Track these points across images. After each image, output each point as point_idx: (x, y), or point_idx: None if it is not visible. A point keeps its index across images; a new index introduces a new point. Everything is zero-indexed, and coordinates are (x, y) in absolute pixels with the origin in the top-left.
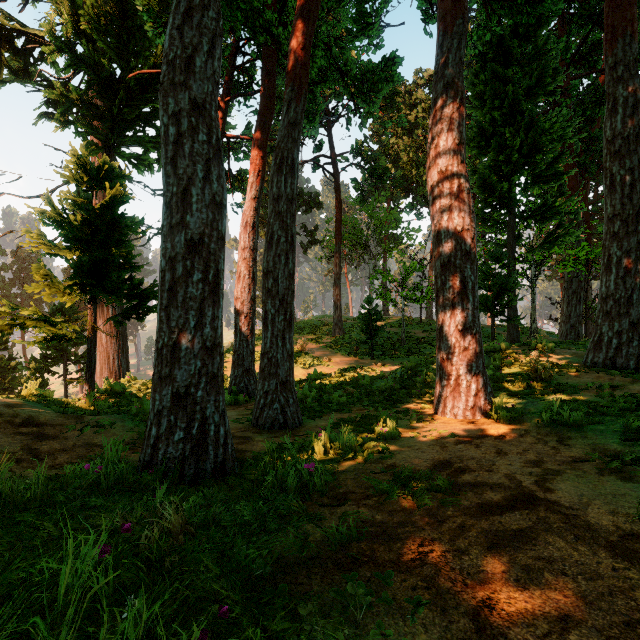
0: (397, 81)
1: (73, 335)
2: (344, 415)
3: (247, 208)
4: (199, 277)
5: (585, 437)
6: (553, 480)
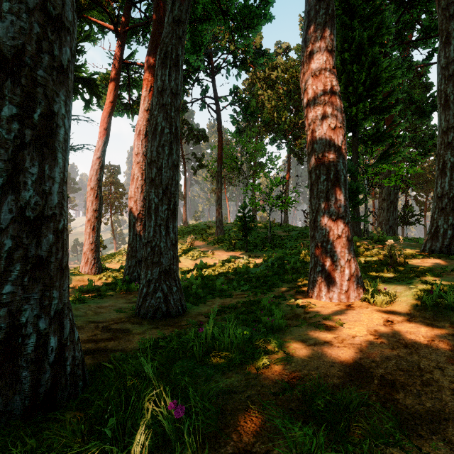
0: (269, 19)
1: None
2: (226, 300)
3: (140, 118)
4: (13, 112)
5: None
6: None
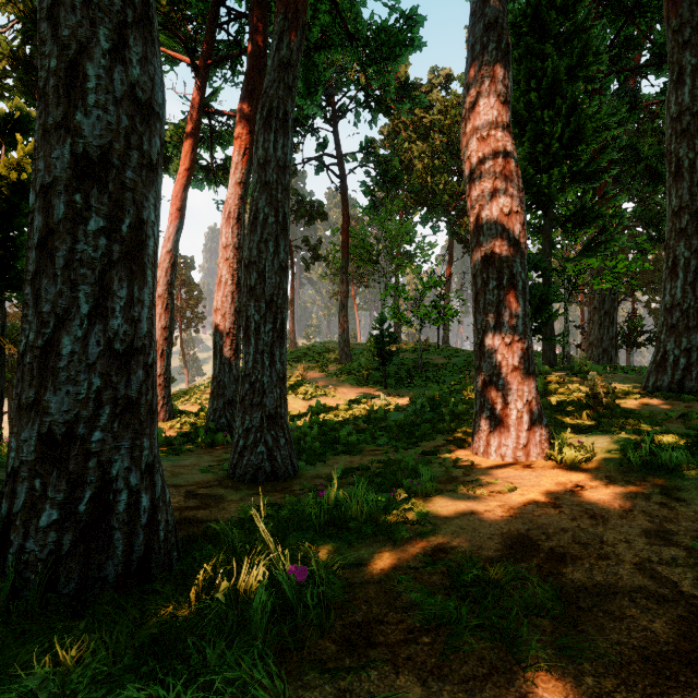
0: (418, 47)
1: None
2: (354, 458)
3: (230, 195)
4: (100, 225)
5: None
6: None
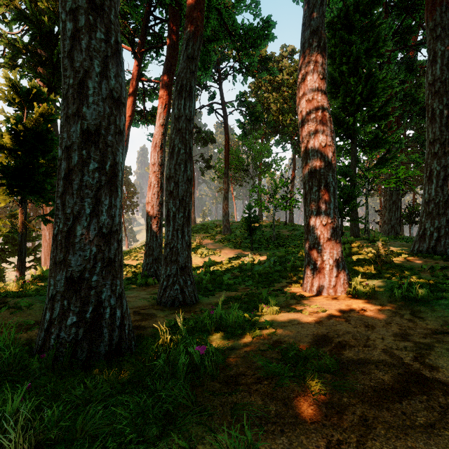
0: (271, 39)
1: (6, 230)
2: (232, 293)
3: (156, 133)
4: (95, 166)
5: (433, 310)
6: (430, 355)
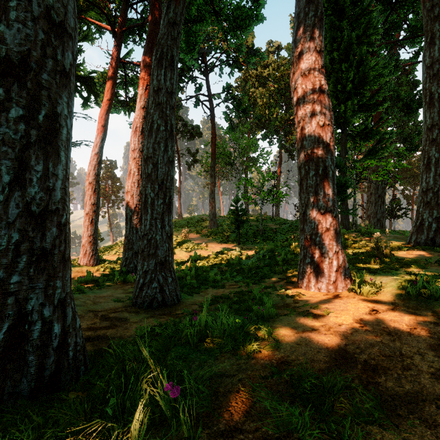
0: (261, 20)
1: None
2: (219, 290)
3: (137, 116)
4: (20, 113)
5: None
6: None
